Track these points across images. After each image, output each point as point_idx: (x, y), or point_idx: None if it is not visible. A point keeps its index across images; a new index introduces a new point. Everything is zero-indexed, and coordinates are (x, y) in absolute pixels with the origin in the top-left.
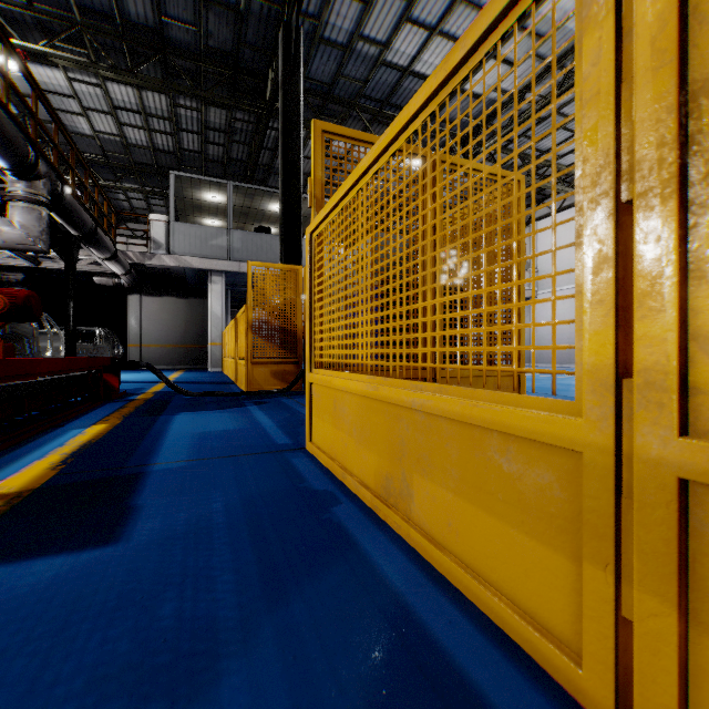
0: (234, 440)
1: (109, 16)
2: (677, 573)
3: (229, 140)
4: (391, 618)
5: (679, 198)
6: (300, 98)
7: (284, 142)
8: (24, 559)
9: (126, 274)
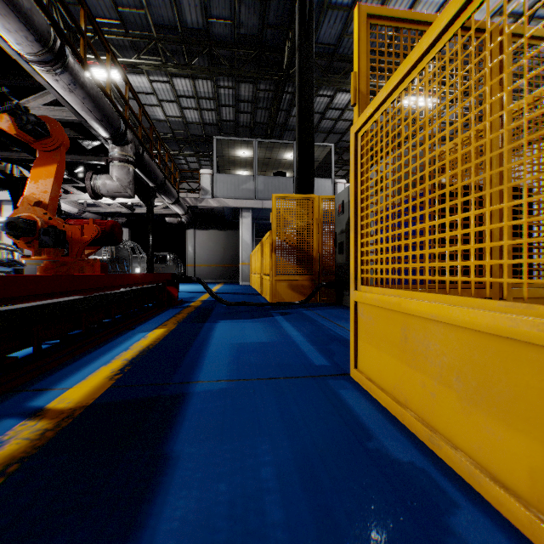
0: (269, 355)
1: (173, 27)
2: None
3: (255, 107)
4: None
5: None
6: (313, 55)
7: (299, 94)
8: None
9: (185, 214)
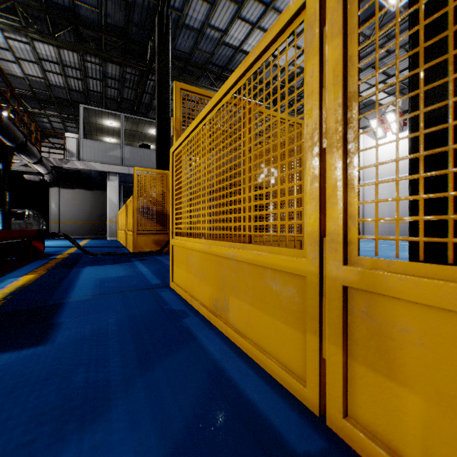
0: (123, 282)
1: None
2: (342, 332)
3: (122, 85)
4: (212, 374)
5: (344, 149)
6: (169, 62)
7: (158, 90)
8: None
9: (49, 173)
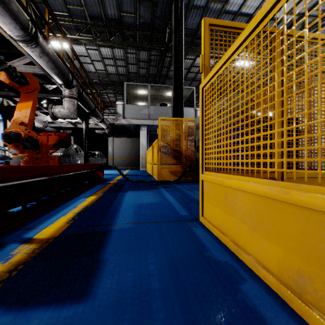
0: (156, 210)
1: (100, 17)
2: None
3: (149, 65)
4: None
5: None
6: (182, 36)
7: (174, 59)
8: (28, 308)
9: (107, 128)
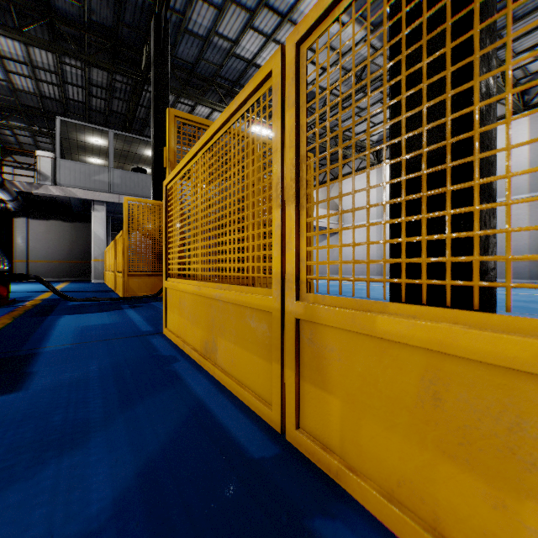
0: (109, 330)
1: None
2: (295, 357)
3: (110, 96)
4: (192, 408)
5: (296, 203)
6: (168, 73)
7: (155, 106)
8: None
9: (14, 200)
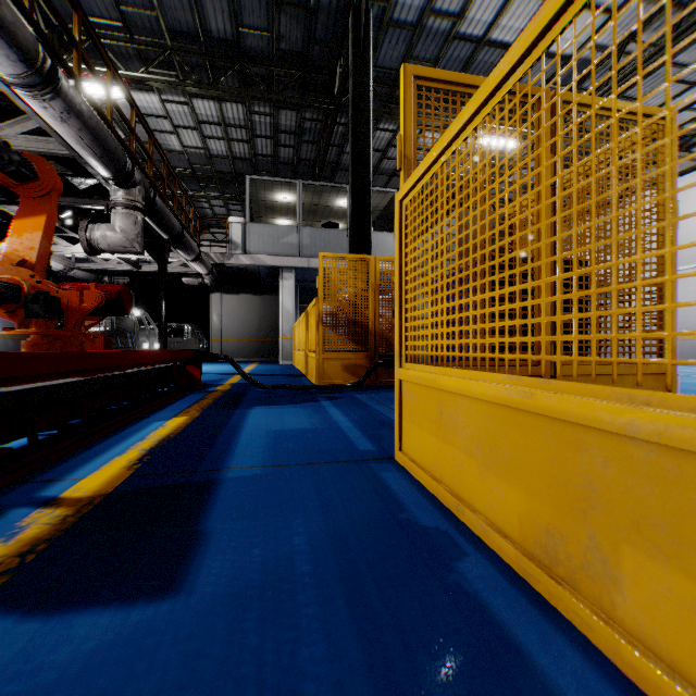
0: (310, 442)
1: (194, 35)
2: None
3: (299, 140)
4: None
5: None
6: (370, 83)
7: (353, 131)
8: (66, 610)
9: (209, 273)
